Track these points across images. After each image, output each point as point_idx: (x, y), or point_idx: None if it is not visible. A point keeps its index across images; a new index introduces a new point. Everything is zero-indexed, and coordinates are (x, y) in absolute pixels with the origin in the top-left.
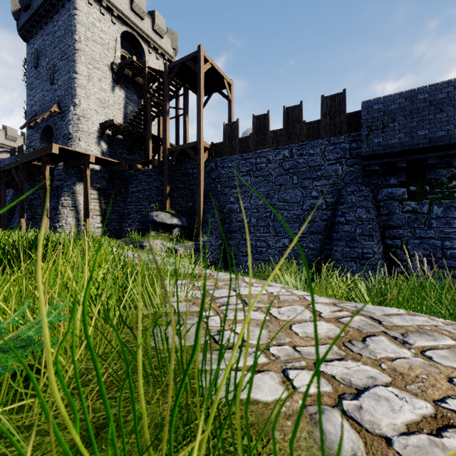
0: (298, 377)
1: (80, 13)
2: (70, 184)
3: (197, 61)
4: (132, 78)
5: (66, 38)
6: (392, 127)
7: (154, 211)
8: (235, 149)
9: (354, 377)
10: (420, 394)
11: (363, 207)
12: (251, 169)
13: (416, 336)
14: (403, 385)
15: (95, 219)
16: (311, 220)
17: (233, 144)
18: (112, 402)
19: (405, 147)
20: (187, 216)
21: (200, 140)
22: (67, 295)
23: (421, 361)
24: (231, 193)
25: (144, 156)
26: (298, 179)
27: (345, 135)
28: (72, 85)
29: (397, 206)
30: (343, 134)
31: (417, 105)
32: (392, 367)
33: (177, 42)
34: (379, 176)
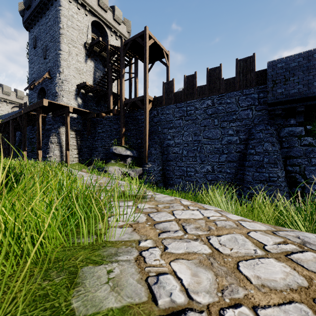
0: None
1: (63, 9)
2: (56, 127)
3: (143, 38)
4: (99, 53)
5: (54, 27)
6: (292, 80)
7: (113, 146)
8: (171, 100)
9: None
10: None
11: (269, 142)
12: (183, 115)
13: None
14: None
15: (73, 152)
16: (228, 152)
17: (170, 97)
18: None
19: (303, 95)
20: (136, 149)
21: (146, 94)
22: None
23: None
24: (168, 132)
25: (107, 107)
26: (218, 121)
27: (255, 87)
28: (58, 59)
29: (296, 141)
30: (253, 87)
31: (313, 63)
32: None
33: (130, 27)
34: (281, 118)
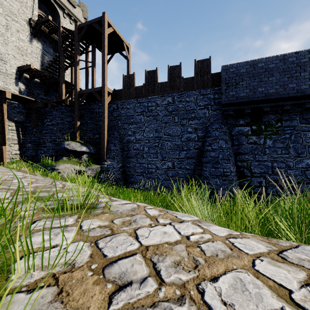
0: None
1: None
2: None
3: (102, 25)
4: (49, 34)
5: None
6: (241, 85)
7: (66, 141)
8: (132, 95)
9: None
10: None
11: (223, 140)
12: (144, 110)
13: None
14: None
15: (13, 147)
16: (187, 149)
17: (130, 91)
18: None
19: (250, 99)
20: (94, 145)
21: (104, 85)
22: None
23: None
24: (129, 128)
25: (58, 97)
26: (178, 119)
27: (211, 88)
28: None
29: (244, 139)
30: (209, 88)
31: (257, 71)
32: None
33: (87, 13)
34: (233, 118)
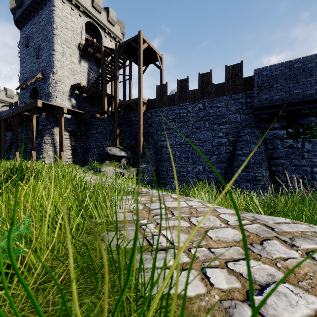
0: (214, 275)
1: (57, 9)
2: (50, 128)
3: (138, 42)
4: (93, 54)
5: (47, 27)
6: (275, 87)
7: (108, 147)
8: (165, 103)
9: (257, 274)
10: (311, 290)
11: (255, 144)
12: (176, 117)
13: (301, 240)
14: (296, 281)
15: (67, 152)
16: (218, 153)
17: (163, 99)
18: (68, 297)
19: (285, 101)
20: (131, 150)
21: (140, 97)
22: (39, 209)
23: (307, 261)
24: (162, 134)
25: (101, 108)
26: (209, 124)
27: (242, 93)
28: (51, 59)
29: (279, 143)
30: (240, 92)
31: (293, 72)
32: (286, 266)
33: (124, 29)
34: (266, 122)
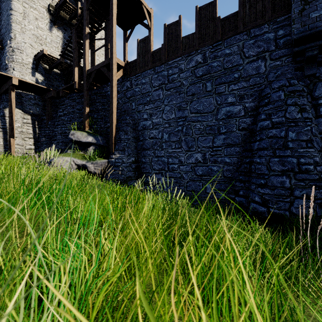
0: None
1: None
2: (1, 108)
3: None
4: (70, 21)
5: None
6: None
7: (71, 130)
8: (148, 64)
9: None
10: None
11: (296, 105)
12: (163, 82)
13: None
14: None
15: (27, 141)
16: (226, 130)
17: (146, 59)
18: None
19: None
20: (104, 135)
21: (112, 55)
22: None
23: None
24: (144, 110)
25: None
26: (212, 85)
27: (270, 22)
28: (9, 21)
29: None
30: (266, 22)
31: None
32: None
33: None
34: (317, 65)
